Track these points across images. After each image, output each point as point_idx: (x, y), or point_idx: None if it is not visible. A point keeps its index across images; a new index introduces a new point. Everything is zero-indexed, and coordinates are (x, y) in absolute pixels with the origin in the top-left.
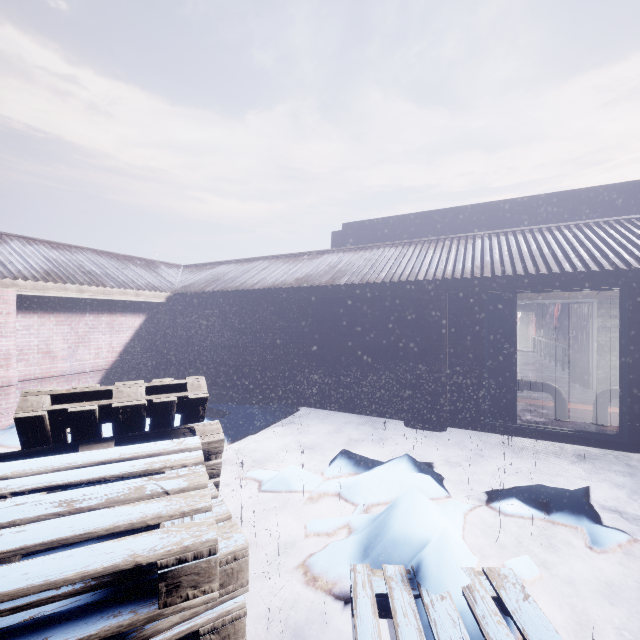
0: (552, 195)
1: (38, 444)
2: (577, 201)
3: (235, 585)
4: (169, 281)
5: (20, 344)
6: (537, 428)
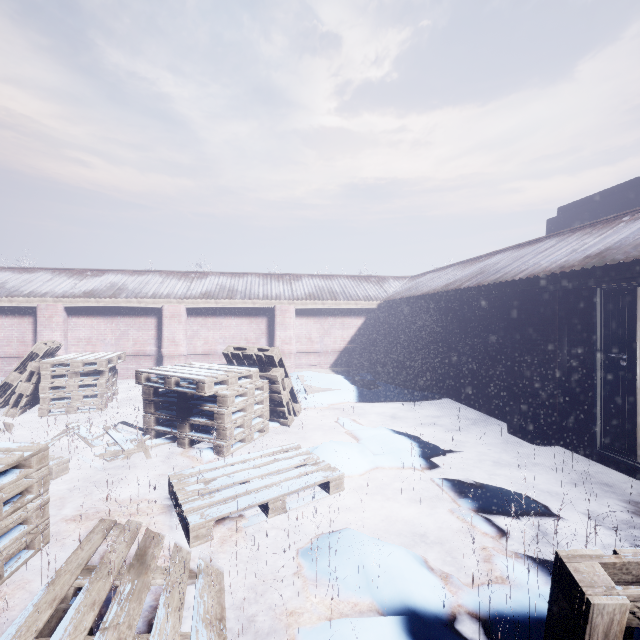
0: None
1: (231, 363)
2: None
3: (225, 405)
4: (386, 292)
5: (298, 333)
6: None
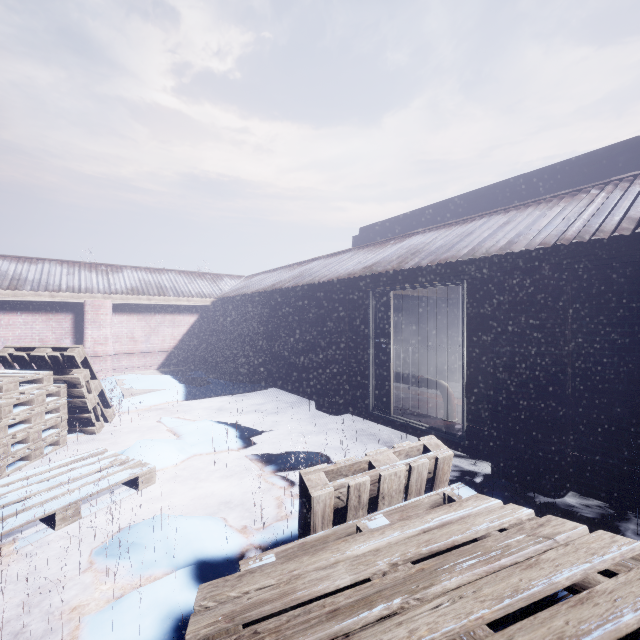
0: (545, 170)
1: (11, 368)
2: (574, 172)
3: None
4: (221, 289)
5: (117, 332)
6: (401, 421)
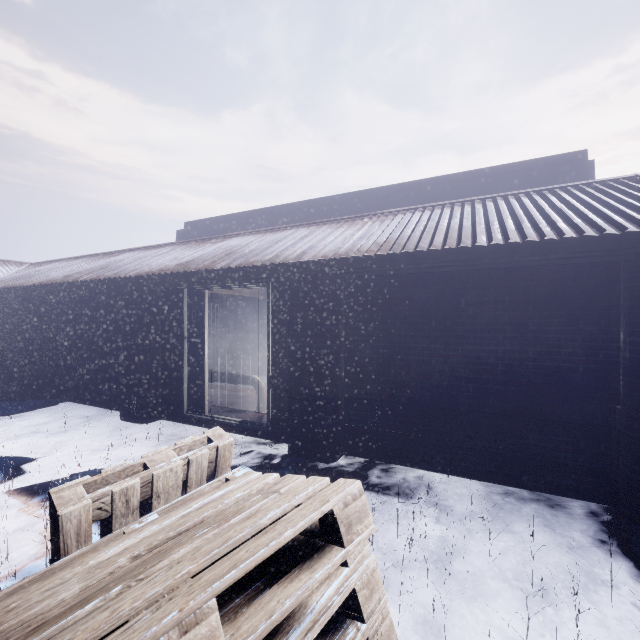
0: (343, 196)
1: None
2: (361, 202)
3: None
4: None
5: None
6: (215, 419)
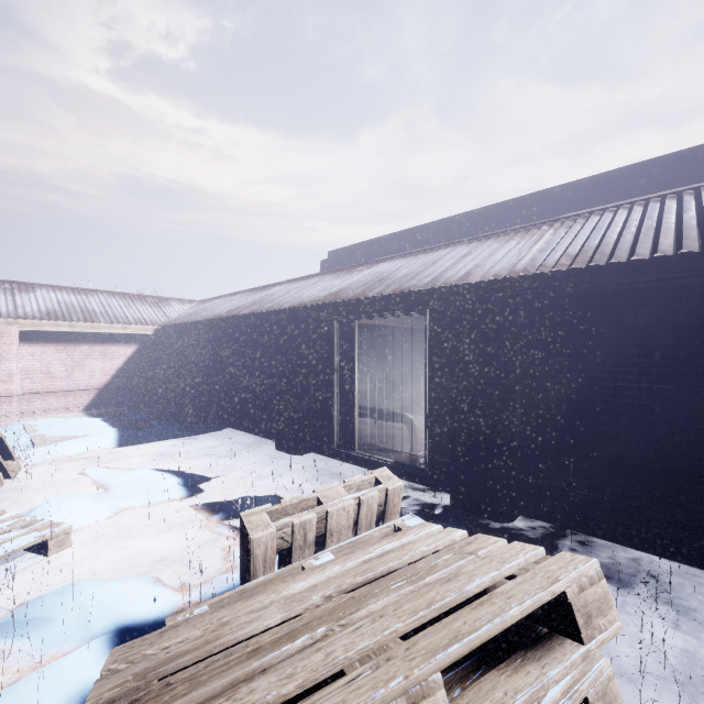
0: (507, 203)
1: None
2: (532, 207)
3: None
4: (167, 316)
5: (27, 366)
6: (366, 457)
